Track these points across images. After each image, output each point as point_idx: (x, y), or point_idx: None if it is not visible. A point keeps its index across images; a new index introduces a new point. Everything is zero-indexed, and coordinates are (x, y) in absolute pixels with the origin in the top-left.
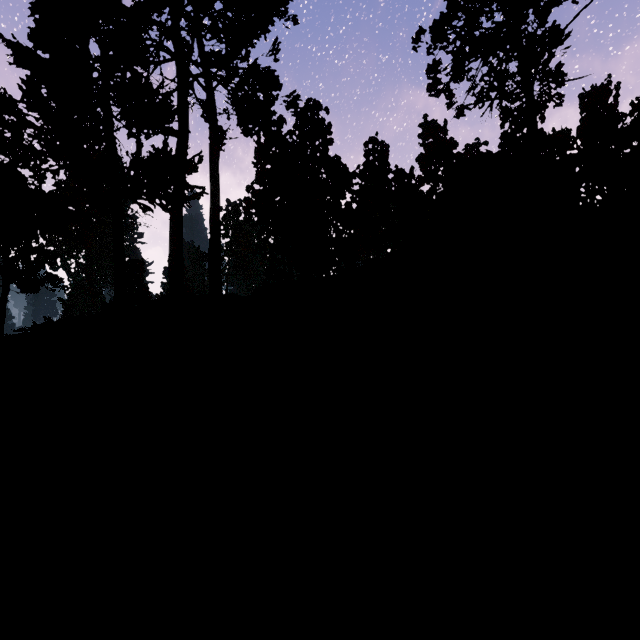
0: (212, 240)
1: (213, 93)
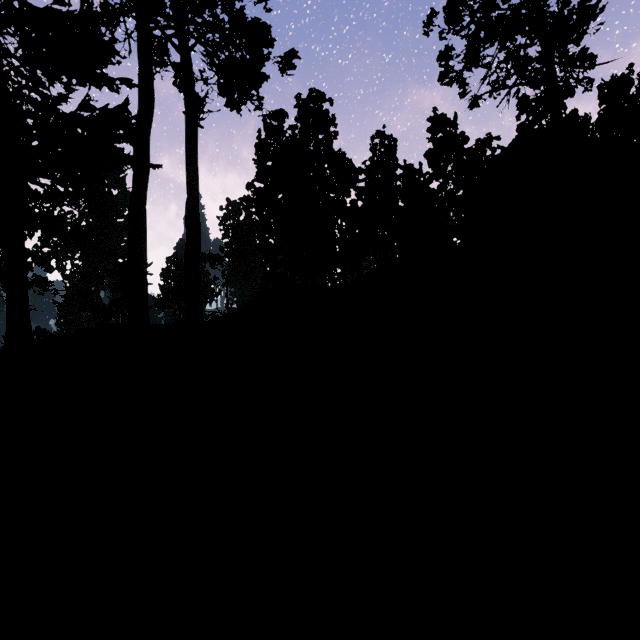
0: (189, 241)
1: (189, 55)
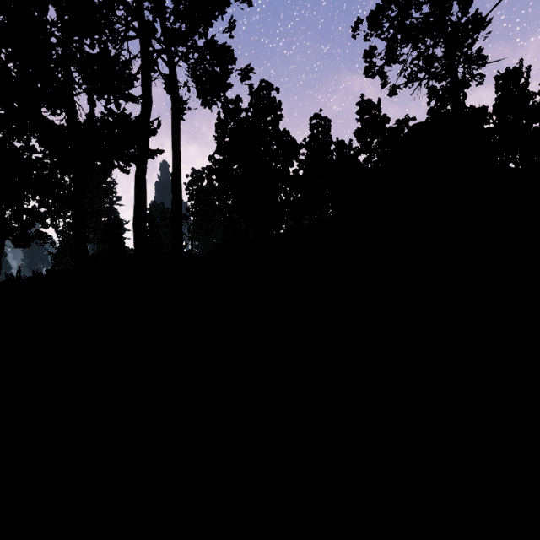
0: (174, 201)
1: (175, 68)
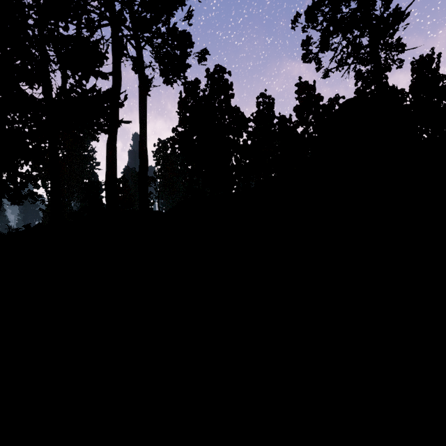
0: (141, 166)
1: (141, 51)
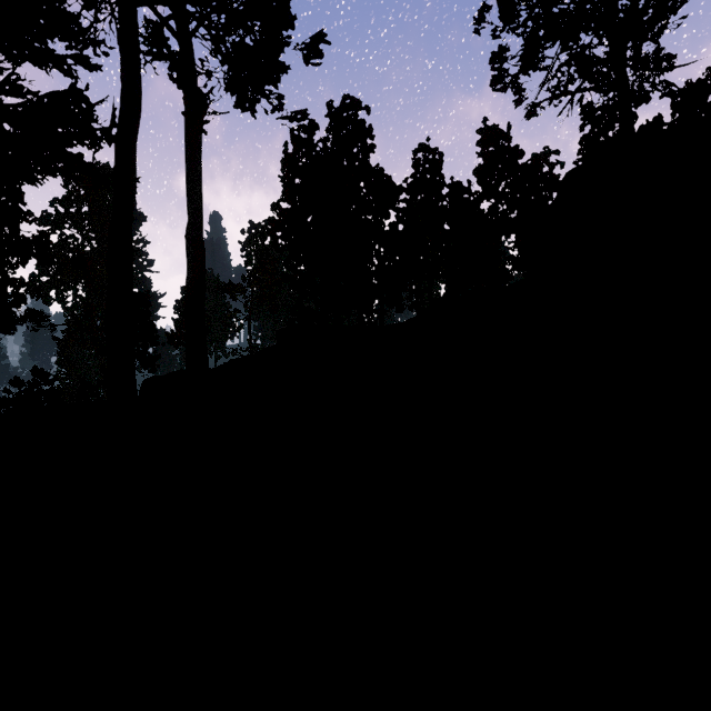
0: (190, 275)
1: (189, 42)
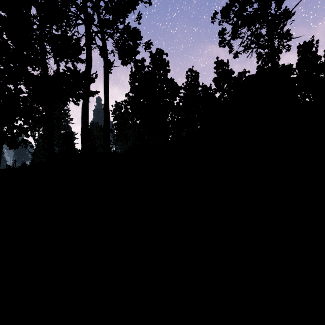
0: (105, 121)
1: (105, 42)
